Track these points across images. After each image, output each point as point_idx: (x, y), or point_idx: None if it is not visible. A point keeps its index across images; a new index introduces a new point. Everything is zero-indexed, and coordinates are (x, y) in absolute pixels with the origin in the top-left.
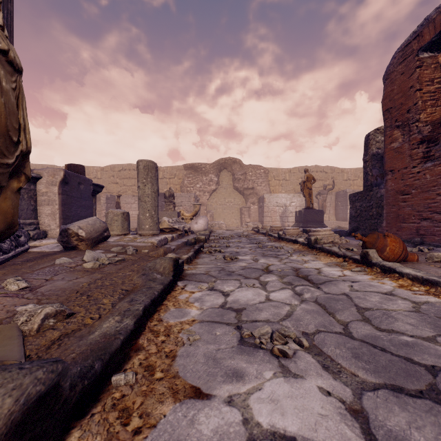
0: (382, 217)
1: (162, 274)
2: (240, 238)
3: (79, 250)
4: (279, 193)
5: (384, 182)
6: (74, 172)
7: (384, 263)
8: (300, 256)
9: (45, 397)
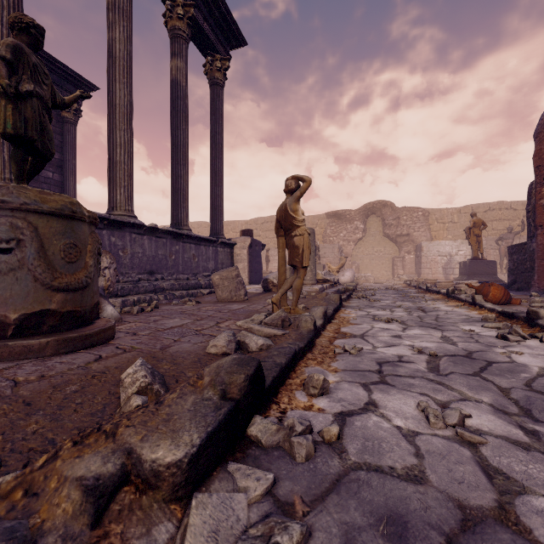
0: (534, 270)
1: (334, 302)
2: (387, 290)
3: (273, 292)
4: (441, 241)
5: (535, 236)
6: (247, 236)
7: (480, 303)
8: (433, 302)
9: (326, 312)
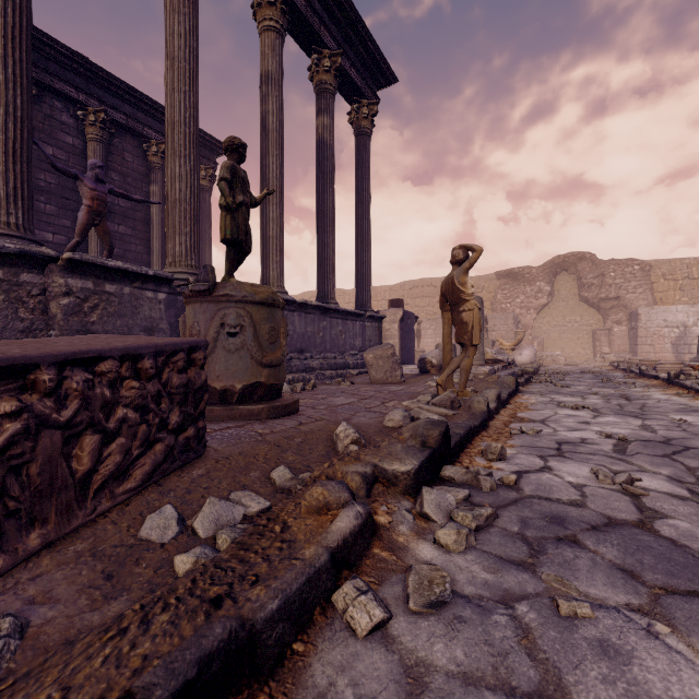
0: None
1: (508, 385)
2: (583, 374)
3: (432, 374)
4: (670, 305)
5: None
6: (396, 306)
7: None
8: (644, 389)
9: (499, 395)
